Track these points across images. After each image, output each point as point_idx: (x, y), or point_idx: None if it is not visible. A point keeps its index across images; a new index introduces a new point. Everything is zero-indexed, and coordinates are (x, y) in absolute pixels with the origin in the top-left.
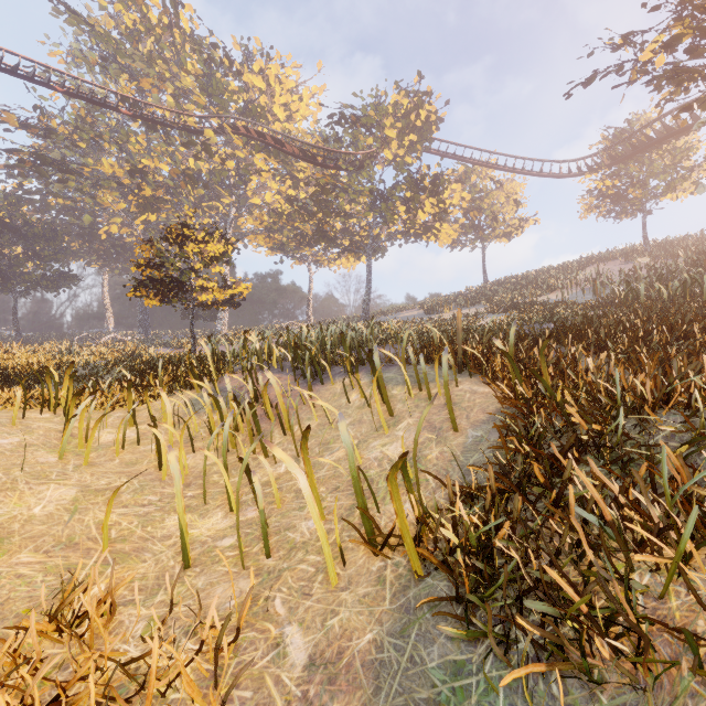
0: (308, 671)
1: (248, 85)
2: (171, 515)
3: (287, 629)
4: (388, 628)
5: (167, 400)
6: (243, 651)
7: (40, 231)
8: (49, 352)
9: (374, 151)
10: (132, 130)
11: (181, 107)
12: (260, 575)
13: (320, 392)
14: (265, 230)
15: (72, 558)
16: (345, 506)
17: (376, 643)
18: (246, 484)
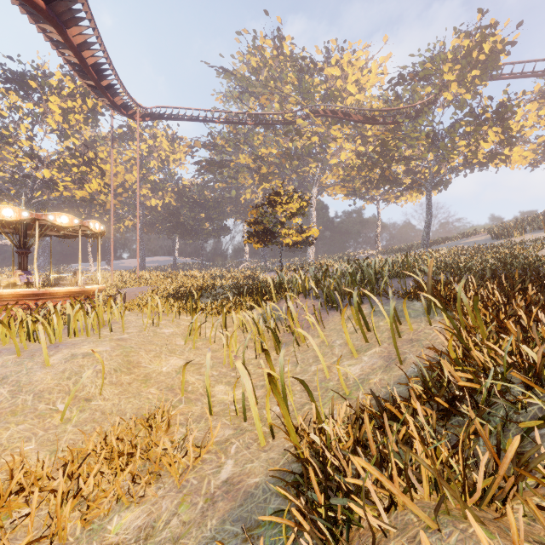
0: (222, 484)
1: (328, 76)
2: (219, 385)
3: (228, 461)
4: (268, 479)
5: (234, 316)
6: (206, 463)
7: (211, 204)
8: (211, 276)
9: (432, 98)
10: (255, 132)
11: (283, 108)
12: (237, 430)
13: (333, 317)
14: (341, 181)
15: (169, 396)
16: (301, 403)
17: (257, 484)
18: (263, 375)
